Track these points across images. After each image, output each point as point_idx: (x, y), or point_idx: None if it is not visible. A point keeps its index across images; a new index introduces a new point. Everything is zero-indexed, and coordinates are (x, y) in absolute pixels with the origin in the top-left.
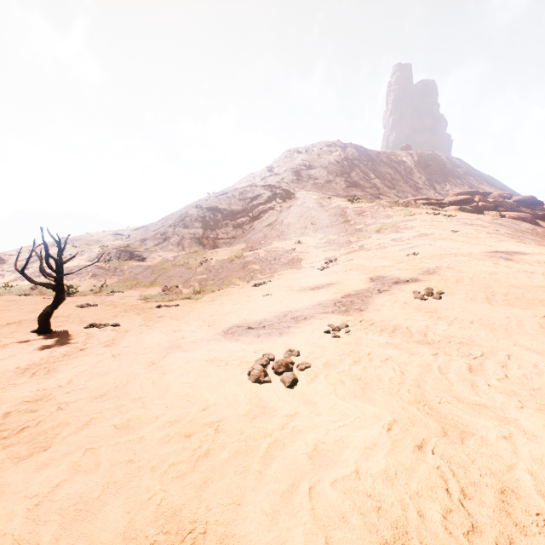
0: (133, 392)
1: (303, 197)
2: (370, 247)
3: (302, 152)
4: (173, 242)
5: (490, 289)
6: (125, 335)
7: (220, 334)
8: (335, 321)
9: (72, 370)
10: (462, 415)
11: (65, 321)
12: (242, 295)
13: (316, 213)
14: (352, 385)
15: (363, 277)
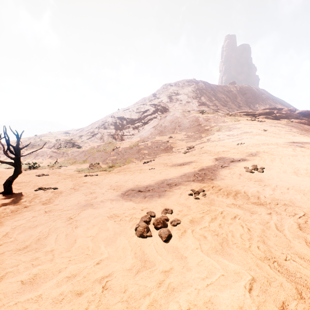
0: (48, 245)
1: (173, 111)
2: (214, 139)
3: (173, 85)
4: (97, 137)
5: (295, 165)
6: (59, 195)
7: (120, 195)
8: (195, 187)
9: (12, 224)
10: (309, 275)
11: (25, 185)
12: (136, 169)
13: (181, 120)
14: (212, 240)
15: (210, 157)
